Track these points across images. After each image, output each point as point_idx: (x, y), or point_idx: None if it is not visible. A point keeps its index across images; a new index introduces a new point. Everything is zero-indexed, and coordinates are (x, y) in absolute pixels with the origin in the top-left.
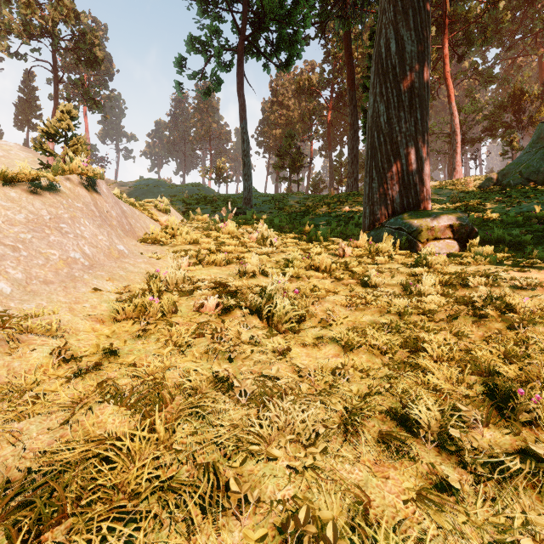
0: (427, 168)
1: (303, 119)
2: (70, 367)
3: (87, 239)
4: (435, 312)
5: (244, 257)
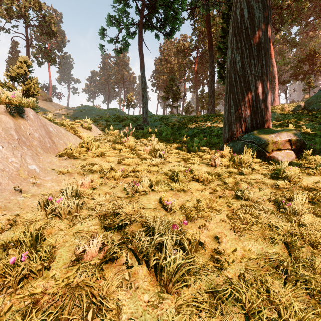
0: (269, 99)
1: (180, 69)
2: None
3: None
4: None
5: (138, 170)
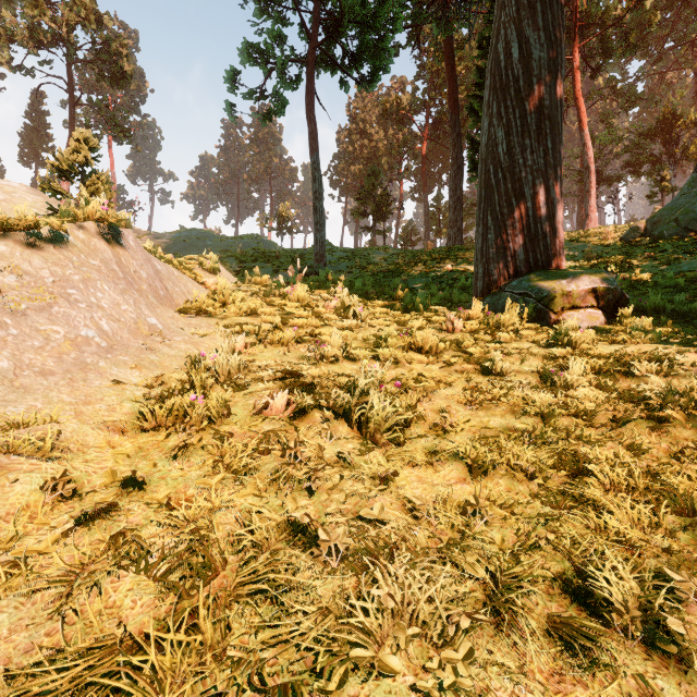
0: (561, 214)
1: (391, 152)
2: (71, 508)
3: (106, 309)
4: (594, 413)
5: (320, 334)
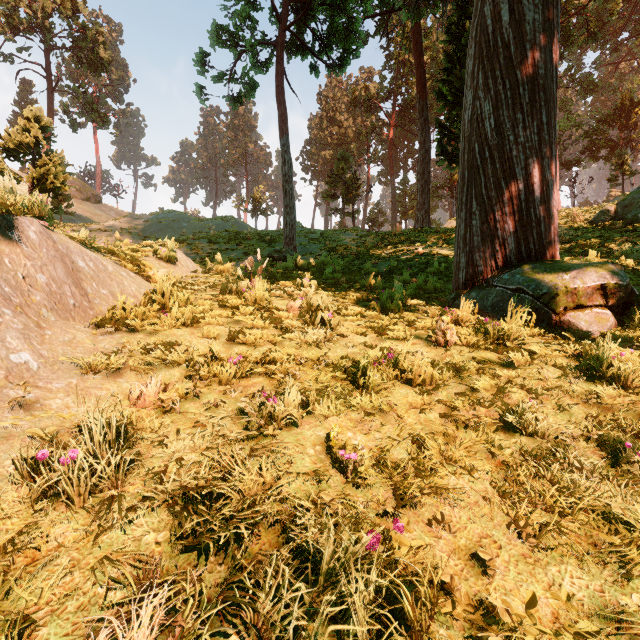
0: (555, 197)
1: (359, 138)
2: None
3: None
4: None
5: (275, 360)
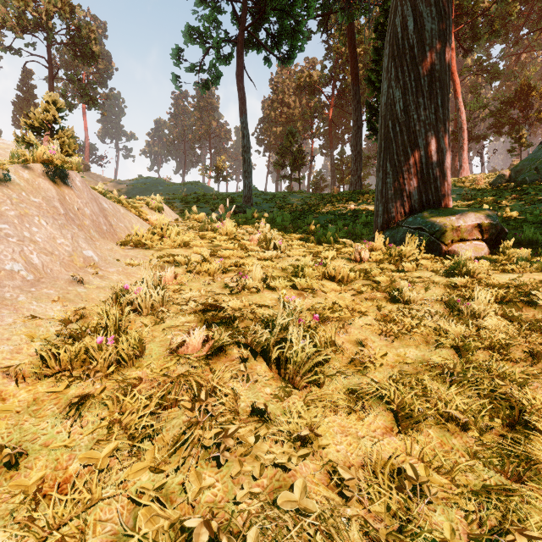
0: (449, 161)
1: (304, 116)
2: None
3: (39, 243)
4: (511, 347)
5: (244, 264)
